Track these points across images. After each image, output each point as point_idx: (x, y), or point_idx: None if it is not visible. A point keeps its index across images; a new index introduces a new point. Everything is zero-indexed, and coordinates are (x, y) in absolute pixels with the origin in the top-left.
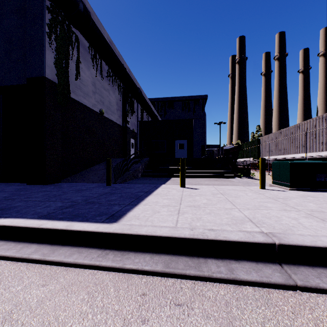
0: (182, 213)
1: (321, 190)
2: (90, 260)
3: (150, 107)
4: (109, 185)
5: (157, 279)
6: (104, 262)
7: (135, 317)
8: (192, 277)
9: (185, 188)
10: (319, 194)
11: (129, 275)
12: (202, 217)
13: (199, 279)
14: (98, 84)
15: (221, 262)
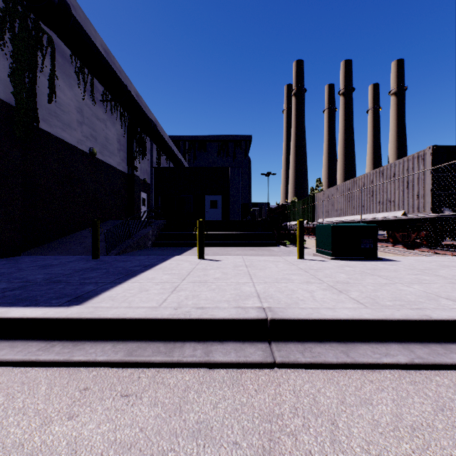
0: (178, 290)
1: (366, 259)
2: (25, 355)
3: (171, 148)
4: (96, 258)
5: (113, 370)
6: (44, 356)
7: (62, 414)
8: (158, 364)
9: (204, 260)
10: (360, 264)
11: (76, 369)
12: (201, 295)
13: (165, 366)
14: (87, 110)
15: (201, 345)
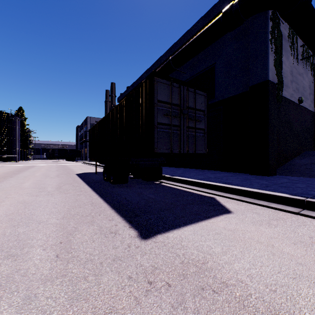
0: None
1: None
2: None
3: None
4: None
5: None
6: None
7: None
8: None
9: None
10: None
11: None
12: None
13: None
14: (294, 71)
15: None
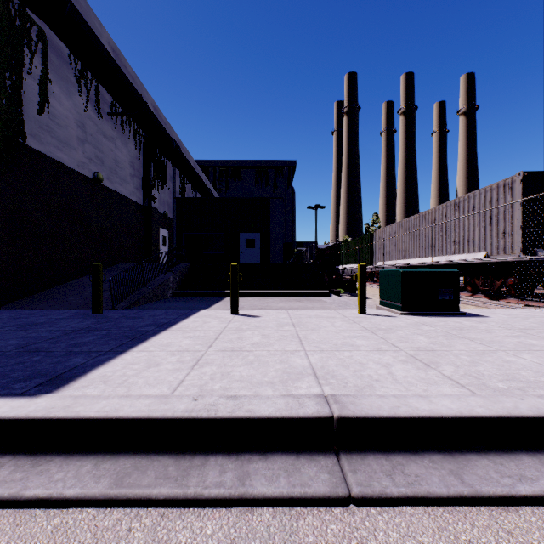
0: (201, 365)
1: (445, 314)
2: None
3: (198, 175)
4: (97, 314)
5: (88, 514)
6: None
7: None
8: (163, 502)
9: (238, 316)
10: (440, 321)
11: (29, 512)
12: (233, 372)
13: (175, 505)
14: (91, 125)
15: (233, 462)
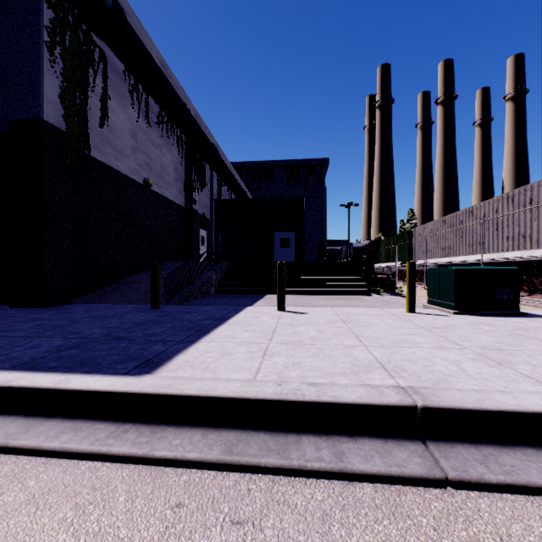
0: (270, 355)
1: (503, 314)
2: (92, 443)
3: (234, 177)
4: (155, 308)
5: (209, 475)
6: (116, 448)
7: None
8: (271, 470)
9: (285, 313)
10: (499, 321)
11: (160, 469)
12: (303, 362)
13: (282, 473)
14: (141, 135)
15: (324, 441)
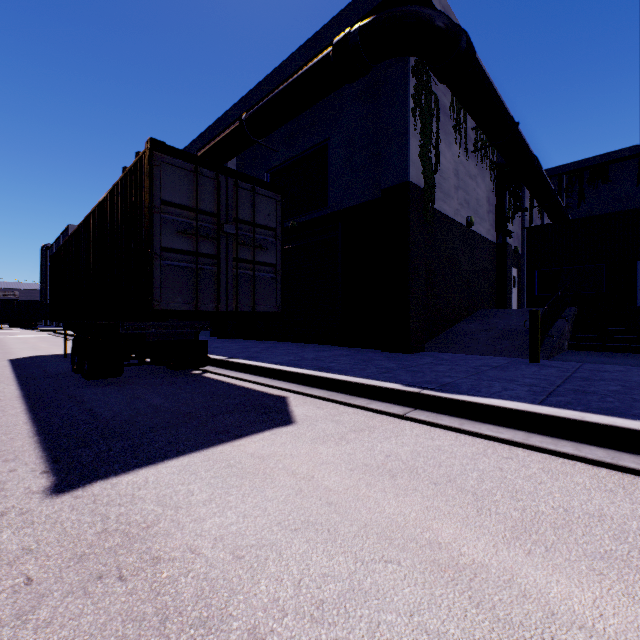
0: None
1: None
2: None
3: (554, 192)
4: (535, 362)
5: None
6: None
7: None
8: None
9: None
10: None
11: None
12: None
13: None
14: (461, 170)
15: None
